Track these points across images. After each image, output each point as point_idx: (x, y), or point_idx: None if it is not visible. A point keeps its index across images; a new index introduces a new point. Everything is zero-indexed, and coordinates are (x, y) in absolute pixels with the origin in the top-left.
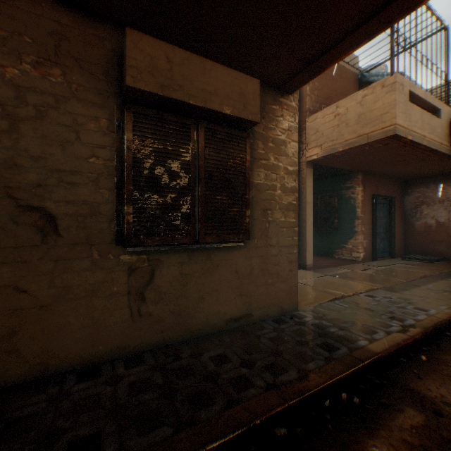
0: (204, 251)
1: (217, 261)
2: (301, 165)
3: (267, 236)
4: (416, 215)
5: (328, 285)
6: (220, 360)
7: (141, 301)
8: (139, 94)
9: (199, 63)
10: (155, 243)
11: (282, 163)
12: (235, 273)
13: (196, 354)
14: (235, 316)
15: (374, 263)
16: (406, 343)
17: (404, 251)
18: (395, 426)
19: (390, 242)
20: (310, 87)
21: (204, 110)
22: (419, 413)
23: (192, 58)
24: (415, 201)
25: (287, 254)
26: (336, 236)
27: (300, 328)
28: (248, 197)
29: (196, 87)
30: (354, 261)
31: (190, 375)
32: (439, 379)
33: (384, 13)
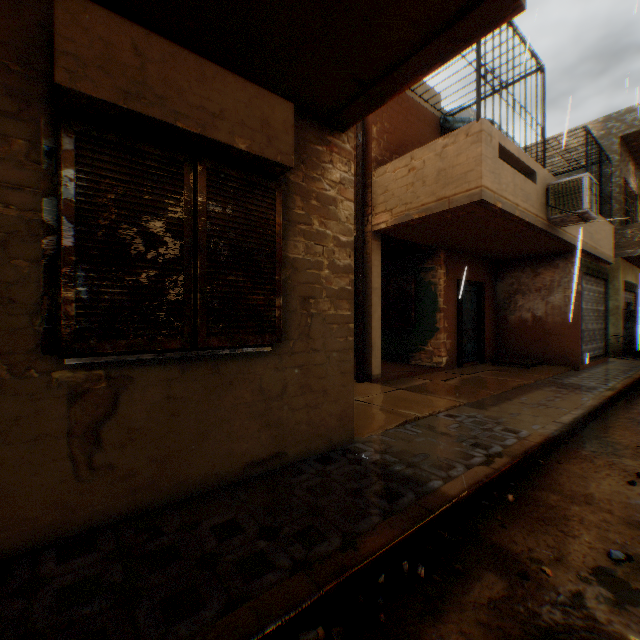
0: (207, 360)
1: (230, 376)
2: (366, 236)
3: (309, 336)
4: (510, 308)
5: (398, 403)
6: (227, 530)
7: (94, 446)
8: (84, 103)
9: (194, 65)
10: (119, 350)
11: (331, 230)
12: (258, 392)
13: (190, 523)
14: (259, 457)
15: (460, 370)
16: (490, 479)
17: (497, 353)
18: (470, 603)
19: (480, 341)
20: (377, 128)
21: (204, 140)
22: (501, 578)
23: (182, 55)
24: (509, 288)
25: (338, 362)
26: (413, 335)
27: (354, 469)
28: (279, 279)
29: (189, 103)
30: (435, 368)
31: (173, 561)
32: (528, 526)
33: (460, 27)
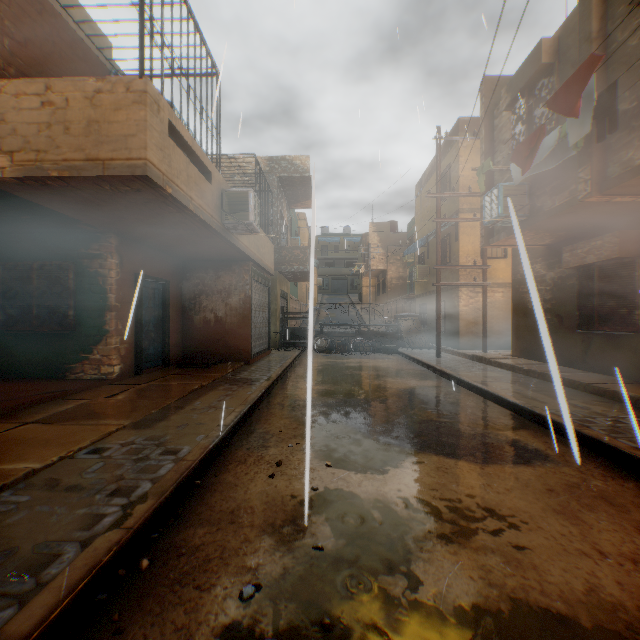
0: None
1: None
2: None
3: None
4: (196, 308)
5: (8, 453)
6: None
7: None
8: None
9: None
10: None
11: None
12: None
13: None
14: None
15: (139, 378)
16: (117, 552)
17: (184, 354)
18: None
19: (165, 344)
20: None
21: None
22: None
23: None
24: (196, 289)
25: None
26: (74, 340)
27: None
28: None
29: None
30: (104, 380)
31: None
32: (159, 604)
33: None
